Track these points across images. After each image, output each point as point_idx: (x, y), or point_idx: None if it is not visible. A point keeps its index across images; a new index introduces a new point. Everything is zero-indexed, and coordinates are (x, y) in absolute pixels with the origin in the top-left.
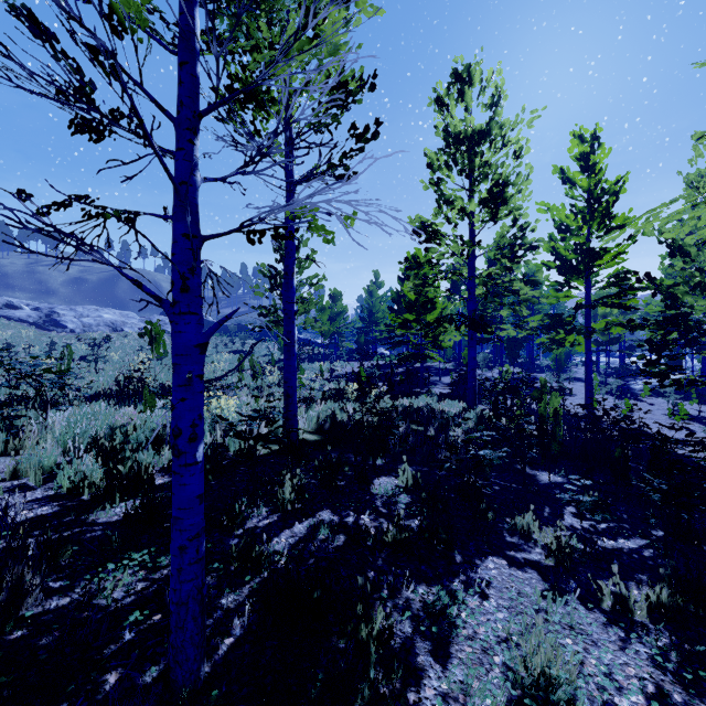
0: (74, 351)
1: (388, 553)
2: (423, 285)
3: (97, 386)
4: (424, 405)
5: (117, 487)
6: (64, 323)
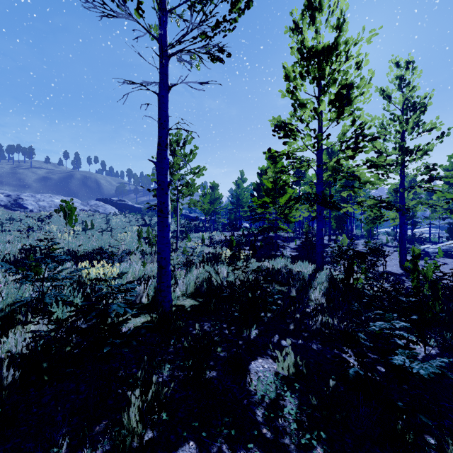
0: (28, 224)
1: None
2: (281, 172)
3: (15, 252)
4: (283, 267)
5: None
6: (25, 205)
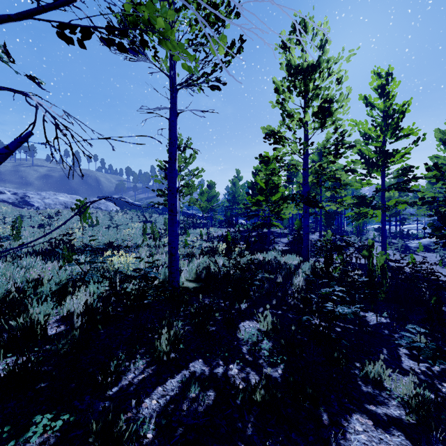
0: (36, 221)
1: (257, 414)
2: (271, 174)
3: (39, 245)
4: (273, 259)
5: (5, 342)
6: (32, 203)
